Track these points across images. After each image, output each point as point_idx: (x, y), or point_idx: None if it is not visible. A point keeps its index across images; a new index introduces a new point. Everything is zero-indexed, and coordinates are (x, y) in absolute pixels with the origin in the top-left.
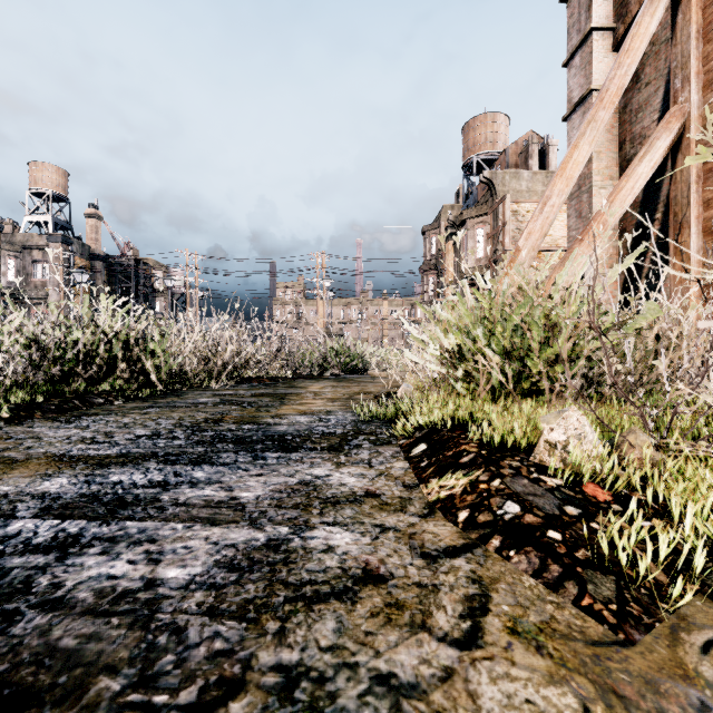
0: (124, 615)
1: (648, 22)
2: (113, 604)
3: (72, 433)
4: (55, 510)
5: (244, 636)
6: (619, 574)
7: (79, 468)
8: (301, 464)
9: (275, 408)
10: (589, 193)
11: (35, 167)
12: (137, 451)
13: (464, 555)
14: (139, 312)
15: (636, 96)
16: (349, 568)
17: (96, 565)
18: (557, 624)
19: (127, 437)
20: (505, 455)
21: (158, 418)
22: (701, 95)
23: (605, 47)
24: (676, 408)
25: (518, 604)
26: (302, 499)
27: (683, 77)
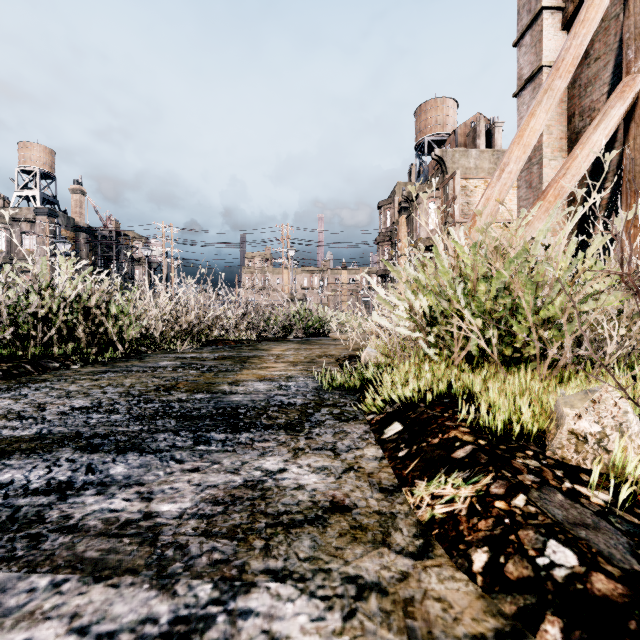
0: None
1: None
2: None
3: (1, 405)
4: None
5: None
6: None
7: None
8: (250, 450)
9: (235, 373)
10: (540, 164)
11: (23, 147)
12: (60, 431)
13: None
14: (103, 276)
15: (585, 71)
16: None
17: None
18: None
19: (60, 410)
20: (511, 447)
21: (108, 385)
22: None
23: (555, 25)
24: None
25: None
26: (243, 517)
27: (636, 48)
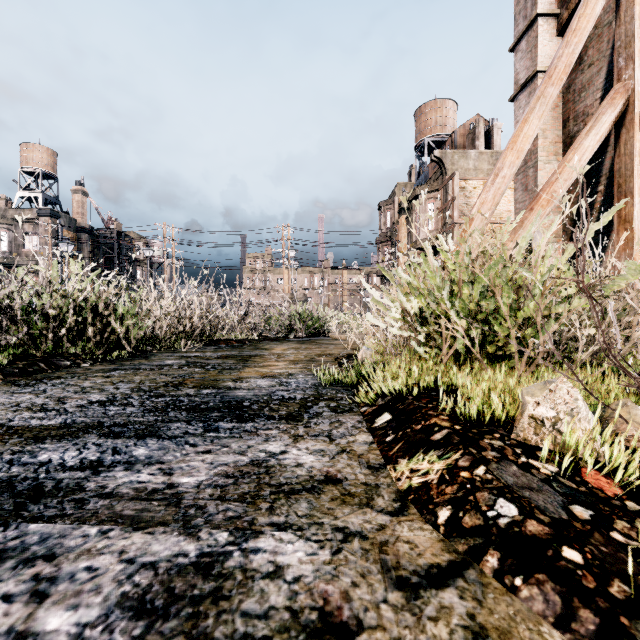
0: None
1: (595, 3)
2: None
3: (24, 399)
4: None
5: None
6: None
7: (10, 443)
8: (255, 436)
9: (238, 370)
10: (535, 167)
11: (26, 148)
12: (83, 421)
13: (453, 582)
14: (110, 277)
15: (579, 76)
16: (300, 610)
17: None
18: None
19: (79, 403)
20: (482, 431)
21: (119, 381)
22: None
23: (550, 31)
24: None
25: None
26: (251, 487)
27: (627, 56)
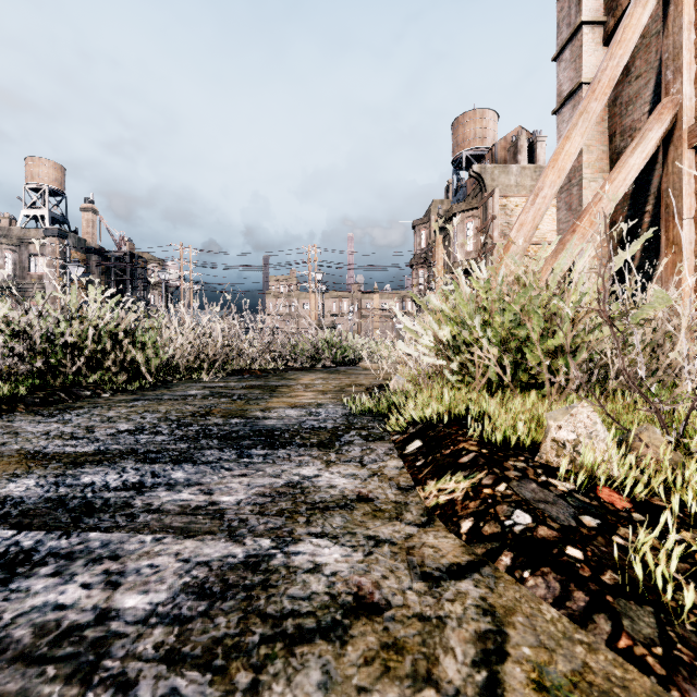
0: (63, 662)
1: (640, 13)
2: (53, 646)
3: (52, 428)
4: (13, 518)
5: (207, 695)
6: (657, 604)
7: (51, 467)
8: (288, 462)
9: (265, 401)
10: (580, 186)
11: (31, 162)
12: (116, 448)
13: (470, 576)
14: (129, 304)
15: (626, 89)
16: (338, 594)
17: (44, 590)
18: (593, 675)
19: (108, 432)
20: (508, 454)
21: (144, 411)
22: (693, 86)
23: (595, 40)
24: (694, 403)
25: (541, 645)
26: (288, 504)
27: (675, 68)
